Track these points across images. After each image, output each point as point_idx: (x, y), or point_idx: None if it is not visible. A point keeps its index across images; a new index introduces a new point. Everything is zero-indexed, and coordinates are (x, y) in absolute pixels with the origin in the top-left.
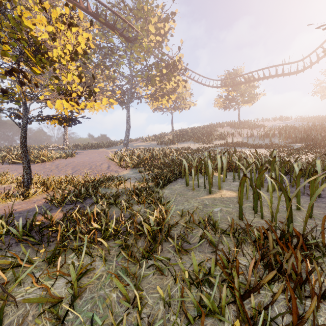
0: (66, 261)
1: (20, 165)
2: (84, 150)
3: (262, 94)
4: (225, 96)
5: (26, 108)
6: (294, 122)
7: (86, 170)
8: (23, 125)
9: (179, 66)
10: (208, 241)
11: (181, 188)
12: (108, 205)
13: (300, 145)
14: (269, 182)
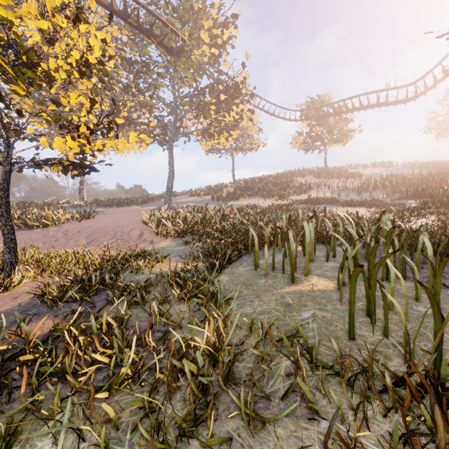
0: (34, 443)
1: None
2: (109, 207)
3: (357, 130)
4: (306, 132)
5: (8, 148)
6: (400, 169)
7: (108, 239)
8: (3, 175)
9: (242, 90)
10: (300, 391)
11: (247, 272)
12: (132, 305)
13: (413, 202)
14: (391, 269)
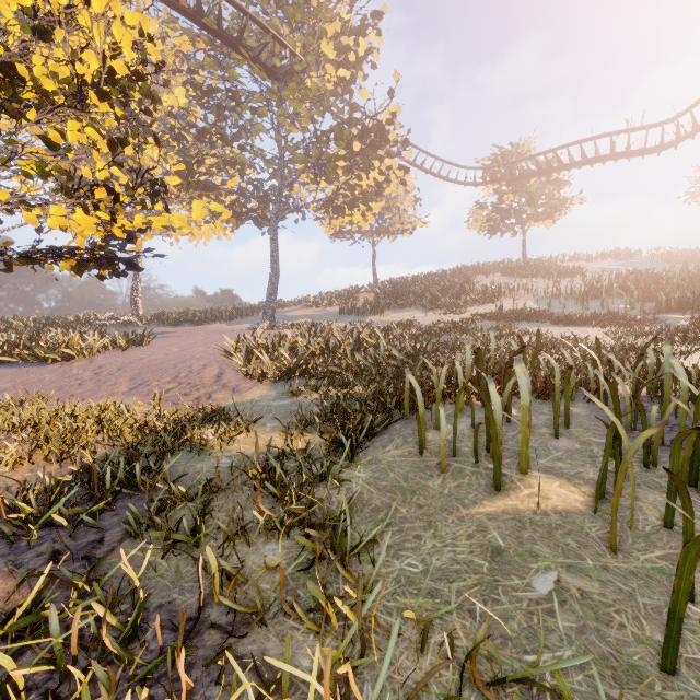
0: None
1: (10, 369)
2: (177, 325)
3: (576, 199)
4: (493, 203)
5: None
6: (647, 262)
7: (165, 383)
8: None
9: (390, 134)
10: None
11: (404, 459)
12: (169, 548)
13: (680, 318)
14: None
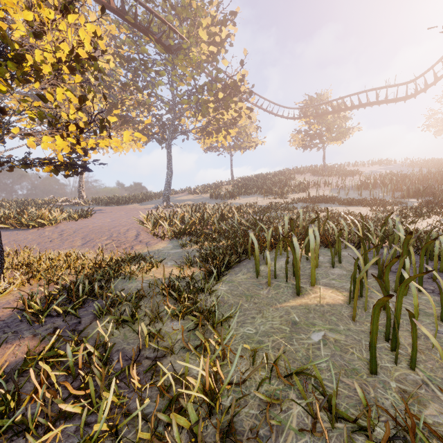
0: None
1: (5, 232)
2: (108, 205)
3: (356, 128)
4: (305, 130)
5: None
6: (399, 167)
7: (104, 240)
8: None
9: (241, 88)
10: None
11: (247, 280)
12: (119, 323)
13: (415, 201)
14: (413, 286)
